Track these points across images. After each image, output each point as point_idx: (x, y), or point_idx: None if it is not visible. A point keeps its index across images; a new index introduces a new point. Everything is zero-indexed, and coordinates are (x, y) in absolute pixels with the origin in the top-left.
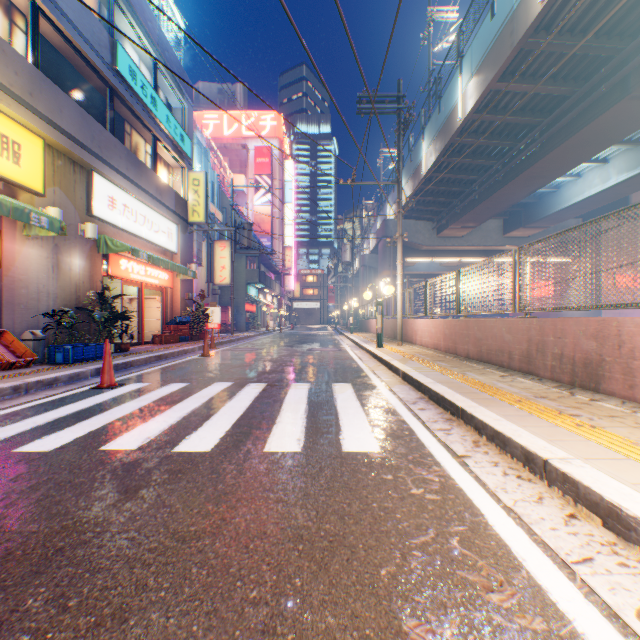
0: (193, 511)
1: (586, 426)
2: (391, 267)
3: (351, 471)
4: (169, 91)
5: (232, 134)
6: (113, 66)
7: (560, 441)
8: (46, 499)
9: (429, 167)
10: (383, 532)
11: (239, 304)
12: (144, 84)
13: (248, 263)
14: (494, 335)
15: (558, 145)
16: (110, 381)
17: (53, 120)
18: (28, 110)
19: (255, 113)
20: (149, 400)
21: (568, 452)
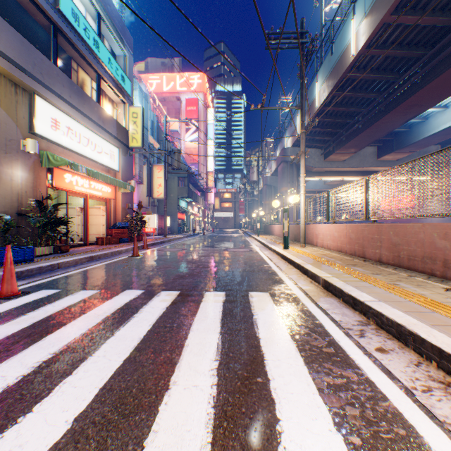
0: None
1: None
2: (288, 184)
3: None
4: (112, 40)
5: (169, 90)
6: (55, 6)
7: None
8: None
9: (322, 101)
10: None
11: (172, 213)
12: (87, 27)
13: (180, 183)
14: (420, 241)
15: (441, 73)
16: (10, 290)
17: None
18: None
19: (186, 74)
20: (29, 321)
21: None
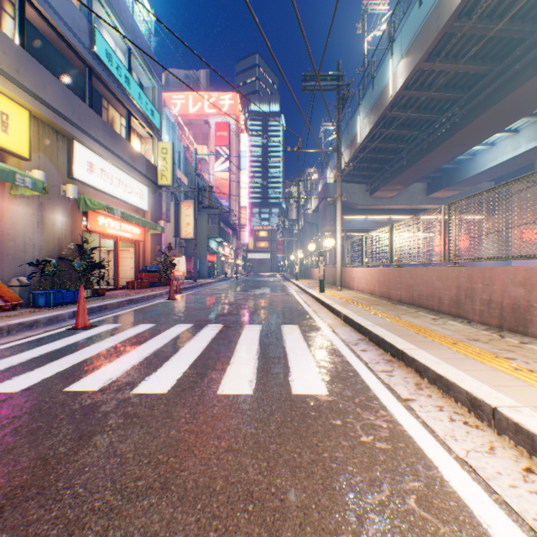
0: (143, 462)
1: (525, 370)
2: (331, 223)
3: (301, 415)
4: (141, 72)
5: (196, 112)
6: (91, 49)
7: (504, 387)
8: None
9: (364, 137)
10: (336, 489)
11: (202, 255)
12: (119, 65)
13: (209, 220)
14: (425, 282)
15: (477, 117)
16: (84, 323)
17: (38, 94)
18: (15, 85)
19: (215, 94)
20: (117, 341)
21: (515, 399)
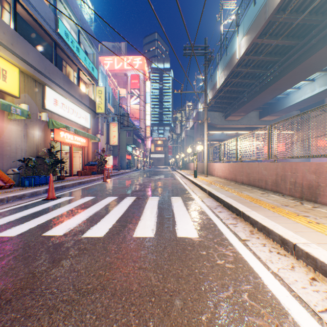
0: (90, 275)
1: (314, 223)
2: (201, 136)
3: (182, 249)
4: (86, 44)
5: (119, 68)
6: (56, 31)
7: (301, 232)
8: (6, 266)
9: (221, 84)
10: (202, 289)
11: (122, 155)
12: (73, 40)
13: (127, 134)
14: (257, 171)
15: (289, 72)
16: (52, 196)
17: (24, 58)
18: (10, 53)
19: (131, 57)
20: (72, 206)
21: (307, 239)
